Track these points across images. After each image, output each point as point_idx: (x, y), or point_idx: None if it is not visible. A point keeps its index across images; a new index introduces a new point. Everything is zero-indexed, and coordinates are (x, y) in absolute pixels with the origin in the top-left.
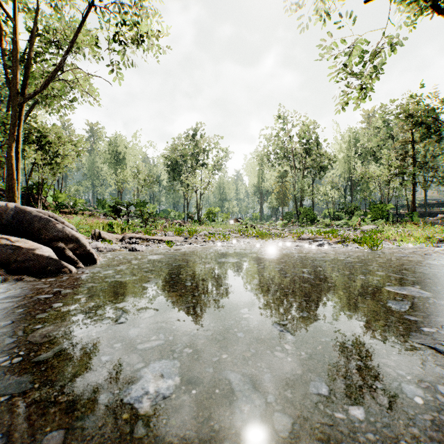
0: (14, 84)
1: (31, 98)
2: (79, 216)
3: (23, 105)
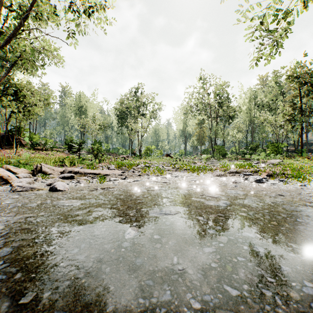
0: None
1: None
2: (49, 152)
3: None
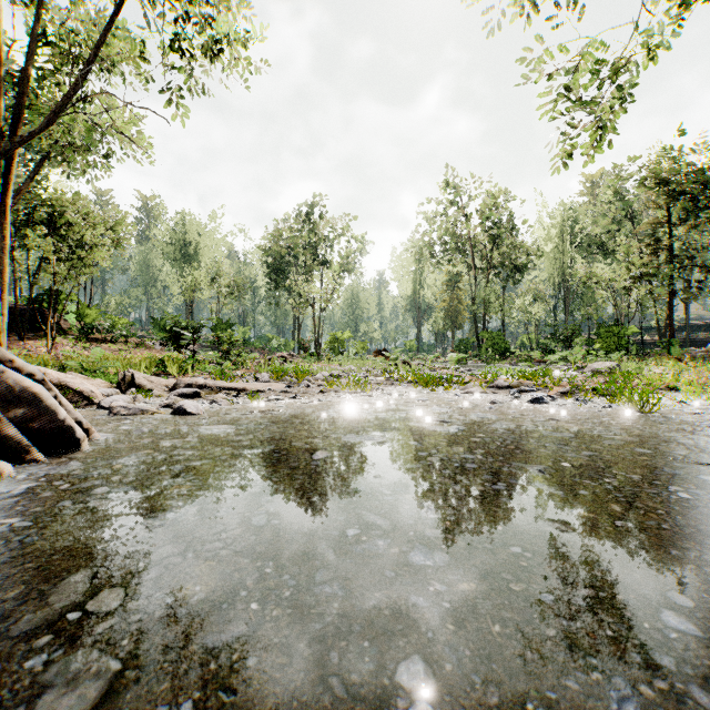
0: None
1: (25, 142)
2: (119, 345)
3: (13, 156)
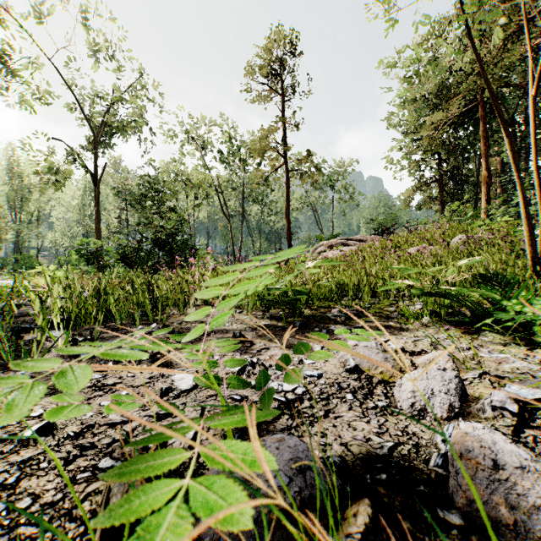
0: None
1: None
2: None
3: None
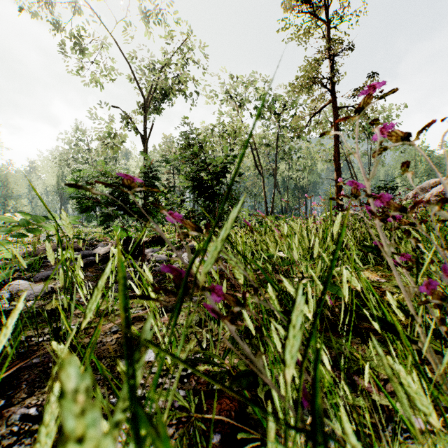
0: None
1: None
2: None
3: None
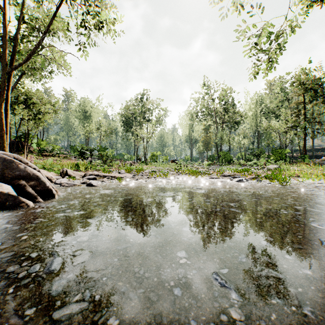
0: (4, 58)
1: (17, 68)
2: (56, 158)
3: (11, 74)
